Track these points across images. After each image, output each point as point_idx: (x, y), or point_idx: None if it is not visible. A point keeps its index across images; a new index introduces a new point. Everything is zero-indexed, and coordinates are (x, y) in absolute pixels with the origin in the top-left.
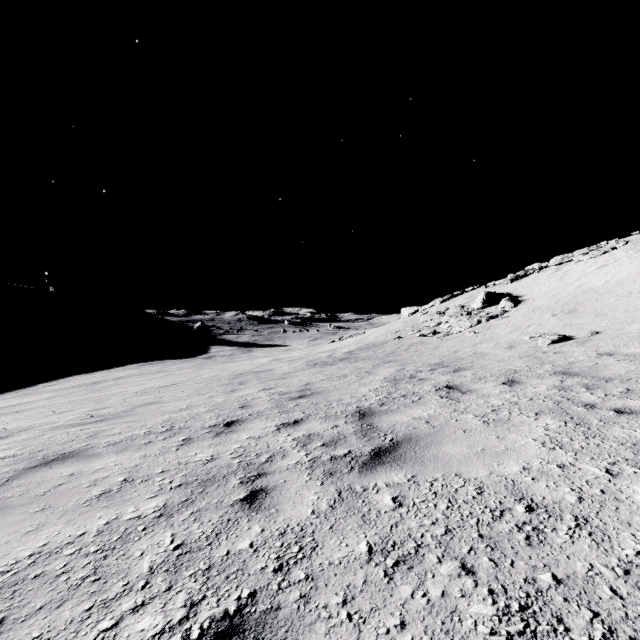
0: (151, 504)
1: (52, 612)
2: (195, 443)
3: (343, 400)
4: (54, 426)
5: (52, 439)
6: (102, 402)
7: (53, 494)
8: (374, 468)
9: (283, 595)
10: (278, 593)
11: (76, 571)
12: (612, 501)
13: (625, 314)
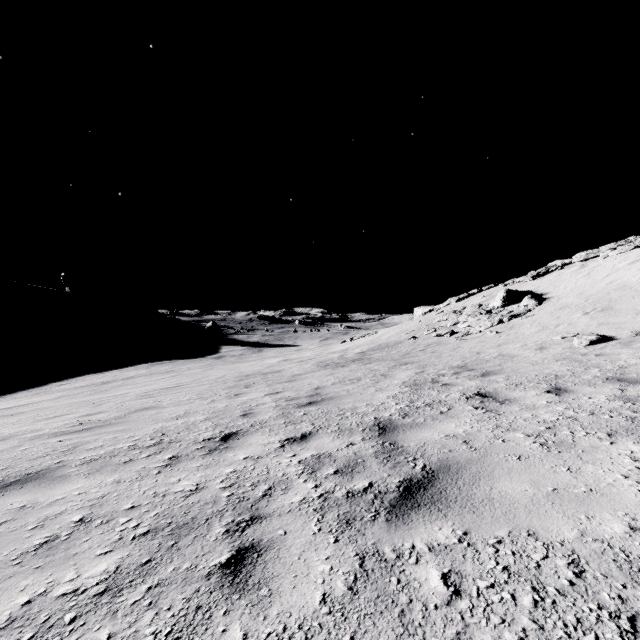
0: (99, 566)
1: None
2: (182, 464)
3: (358, 409)
4: (37, 435)
5: (26, 452)
6: (100, 405)
7: None
8: (407, 515)
9: None
10: None
11: None
12: None
13: None
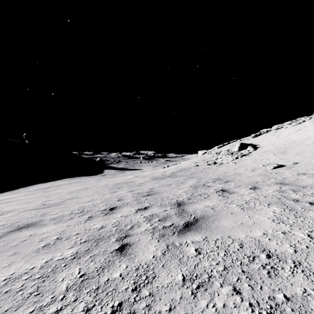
0: (70, 251)
1: (12, 313)
2: (94, 219)
3: (169, 197)
4: (25, 209)
5: (23, 216)
6: (50, 197)
7: (20, 245)
8: (185, 233)
9: (137, 305)
10: (134, 303)
11: (27, 289)
12: (313, 252)
13: (310, 154)
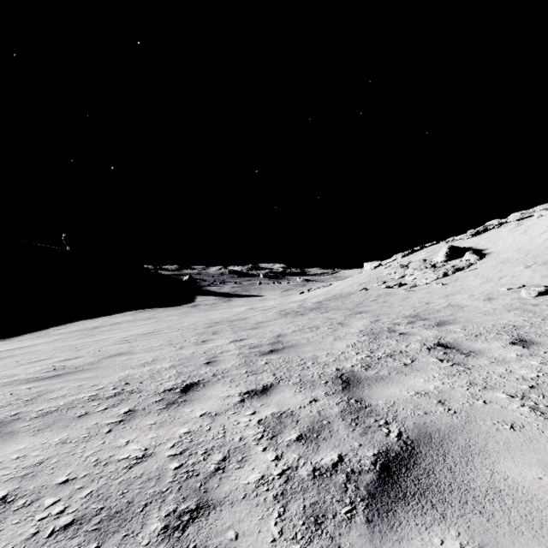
0: None
1: None
2: (136, 420)
3: (319, 358)
4: (11, 380)
5: None
6: (80, 350)
7: None
8: (392, 512)
9: None
10: None
11: None
12: None
13: None
